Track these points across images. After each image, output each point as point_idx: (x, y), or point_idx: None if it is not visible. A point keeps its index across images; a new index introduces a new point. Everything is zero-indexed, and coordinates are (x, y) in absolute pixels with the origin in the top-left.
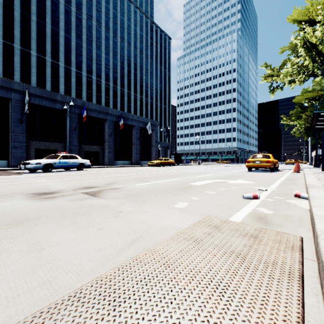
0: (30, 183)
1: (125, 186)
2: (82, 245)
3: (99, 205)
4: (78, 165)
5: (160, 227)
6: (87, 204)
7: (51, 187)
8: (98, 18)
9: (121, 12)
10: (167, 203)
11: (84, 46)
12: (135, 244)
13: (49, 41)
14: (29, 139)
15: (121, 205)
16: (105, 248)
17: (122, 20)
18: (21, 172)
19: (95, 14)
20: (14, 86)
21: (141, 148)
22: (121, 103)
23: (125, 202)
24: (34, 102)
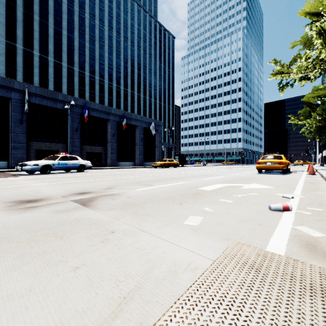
0: (20, 187)
1: (125, 191)
2: (32, 313)
3: (88, 220)
4: (79, 166)
5: (167, 264)
6: (73, 218)
7: (40, 192)
8: (102, 17)
9: (125, 11)
10: (174, 217)
11: (87, 46)
12: (125, 310)
13: (52, 41)
14: (30, 140)
15: (116, 220)
16: (69, 322)
17: (125, 19)
18: (18, 174)
19: (98, 14)
20: (14, 85)
21: (144, 149)
22: (125, 103)
23: (121, 215)
24: (34, 102)
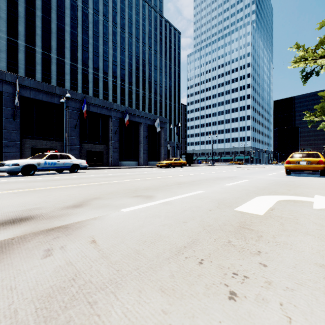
0: None
1: (100, 214)
2: None
3: None
4: (71, 166)
5: None
6: None
7: None
8: (105, 13)
9: (129, 6)
10: None
11: (91, 42)
12: None
13: (54, 37)
14: (24, 138)
15: None
16: None
17: (130, 15)
18: None
19: (102, 9)
20: (6, 78)
21: (149, 147)
22: (129, 101)
23: None
24: (29, 96)
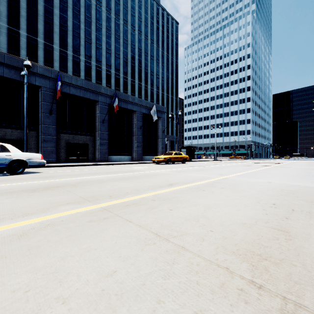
0: None
1: None
2: None
3: None
4: (9, 164)
5: None
6: None
7: None
8: None
9: None
10: None
11: (82, 27)
12: None
13: (41, 20)
14: None
15: None
16: None
17: (125, 0)
18: None
19: None
20: None
21: (144, 140)
22: (124, 91)
23: None
24: None
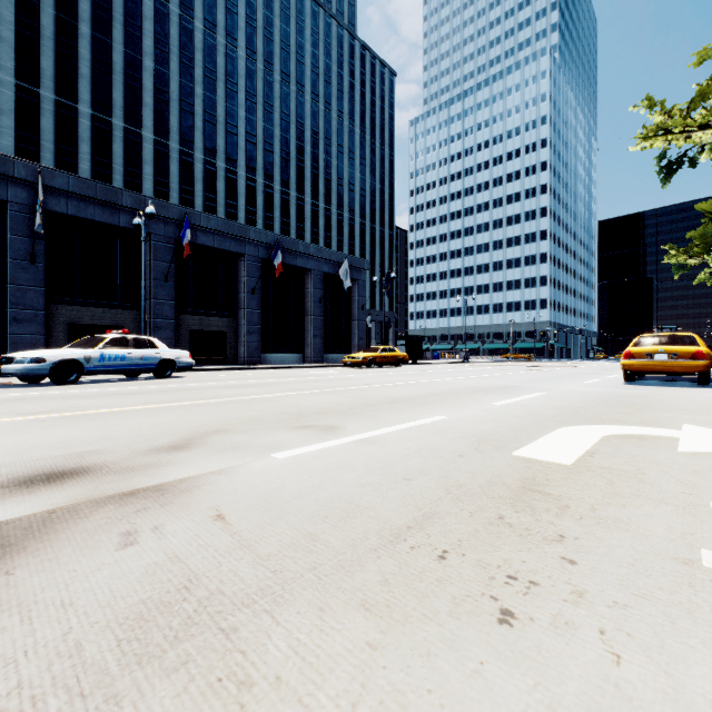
0: None
1: (228, 463)
2: None
3: None
4: (158, 364)
5: None
6: None
7: None
8: (231, 29)
9: (283, 14)
10: None
11: (199, 92)
12: None
13: (119, 83)
14: (55, 302)
15: None
16: None
17: (284, 33)
18: None
19: (223, 21)
20: (16, 171)
21: (327, 324)
22: (283, 221)
23: None
24: (64, 210)
